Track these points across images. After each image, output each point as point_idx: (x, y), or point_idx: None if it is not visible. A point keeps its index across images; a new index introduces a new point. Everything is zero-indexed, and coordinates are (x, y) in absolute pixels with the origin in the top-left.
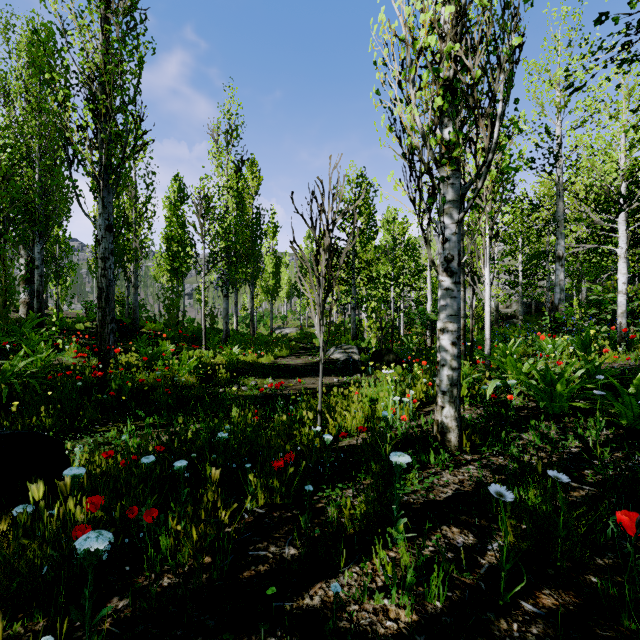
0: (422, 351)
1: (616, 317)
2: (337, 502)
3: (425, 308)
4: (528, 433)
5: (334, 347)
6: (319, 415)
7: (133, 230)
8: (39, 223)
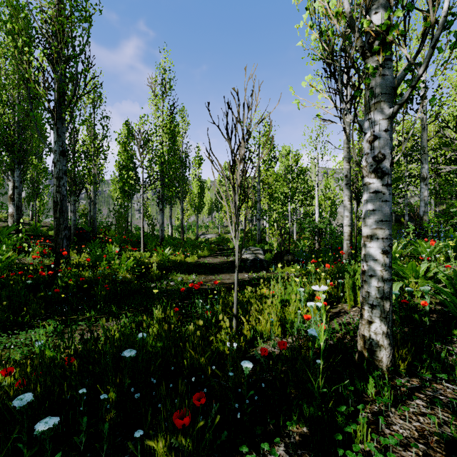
0: (312, 252)
1: None
2: None
3: (312, 219)
4: (455, 345)
5: (244, 249)
6: (234, 318)
7: (92, 160)
8: (18, 154)
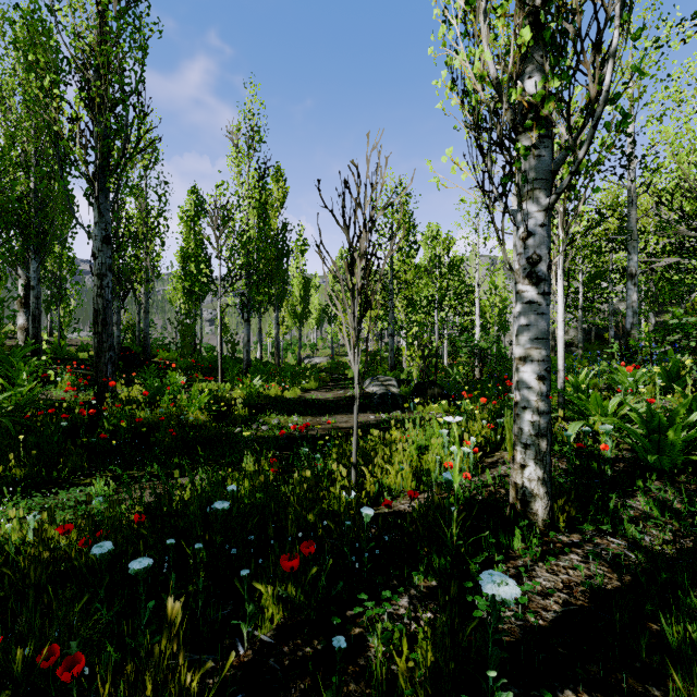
0: (470, 383)
1: (696, 344)
2: (384, 634)
3: (471, 335)
4: (636, 499)
5: (370, 379)
6: (353, 469)
7: (143, 247)
8: (35, 238)
